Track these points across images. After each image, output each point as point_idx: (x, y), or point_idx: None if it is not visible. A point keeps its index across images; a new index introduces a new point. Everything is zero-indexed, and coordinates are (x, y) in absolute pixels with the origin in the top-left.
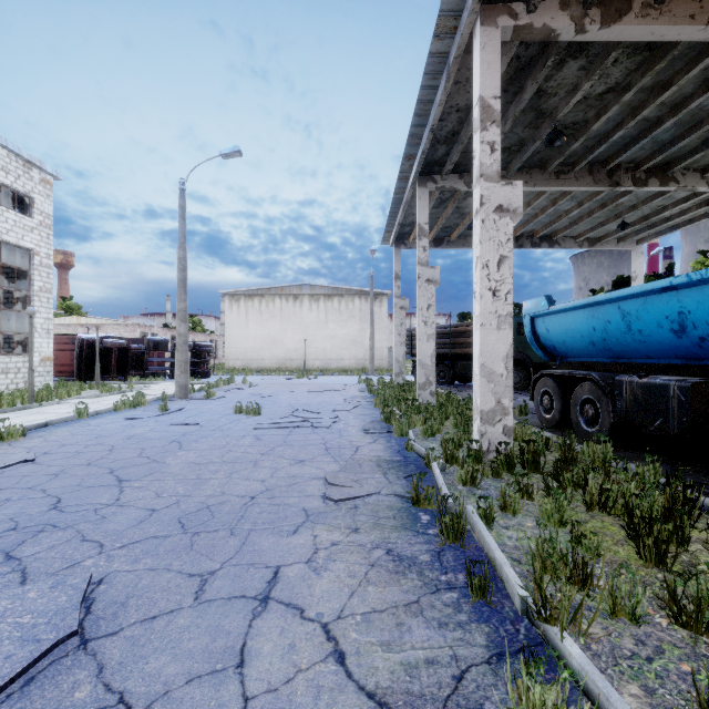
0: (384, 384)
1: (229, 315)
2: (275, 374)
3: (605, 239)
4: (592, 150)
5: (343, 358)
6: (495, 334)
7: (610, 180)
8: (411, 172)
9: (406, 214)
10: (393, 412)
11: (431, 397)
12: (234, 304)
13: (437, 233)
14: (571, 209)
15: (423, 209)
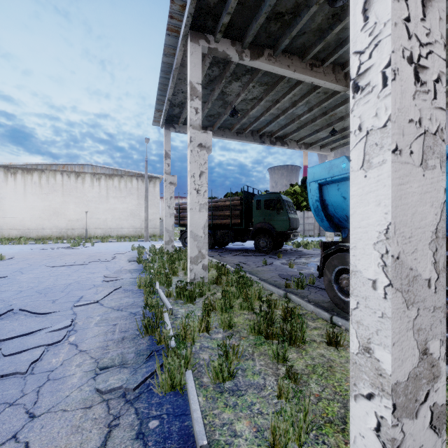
0: (155, 252)
1: (4, 186)
2: (52, 243)
3: (315, 145)
4: (343, 43)
5: (123, 227)
6: (419, 177)
7: (346, 81)
8: (182, 20)
9: (175, 89)
10: (160, 309)
11: (204, 271)
12: (9, 176)
13: (202, 118)
14: (303, 114)
15: (195, 67)
